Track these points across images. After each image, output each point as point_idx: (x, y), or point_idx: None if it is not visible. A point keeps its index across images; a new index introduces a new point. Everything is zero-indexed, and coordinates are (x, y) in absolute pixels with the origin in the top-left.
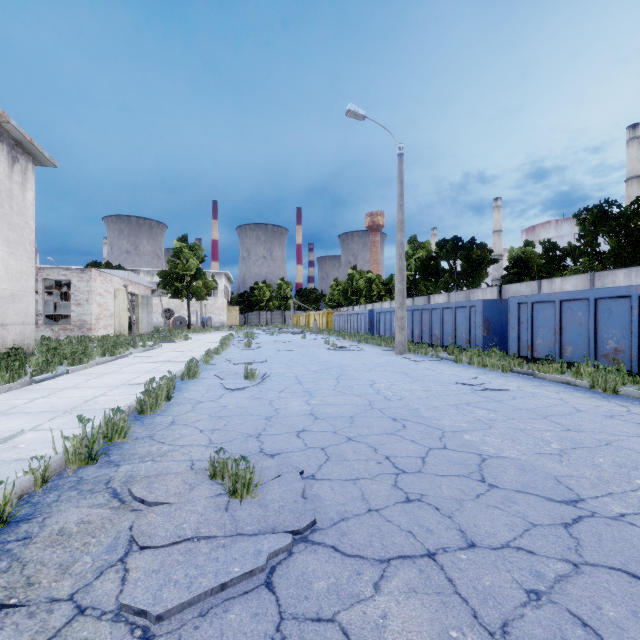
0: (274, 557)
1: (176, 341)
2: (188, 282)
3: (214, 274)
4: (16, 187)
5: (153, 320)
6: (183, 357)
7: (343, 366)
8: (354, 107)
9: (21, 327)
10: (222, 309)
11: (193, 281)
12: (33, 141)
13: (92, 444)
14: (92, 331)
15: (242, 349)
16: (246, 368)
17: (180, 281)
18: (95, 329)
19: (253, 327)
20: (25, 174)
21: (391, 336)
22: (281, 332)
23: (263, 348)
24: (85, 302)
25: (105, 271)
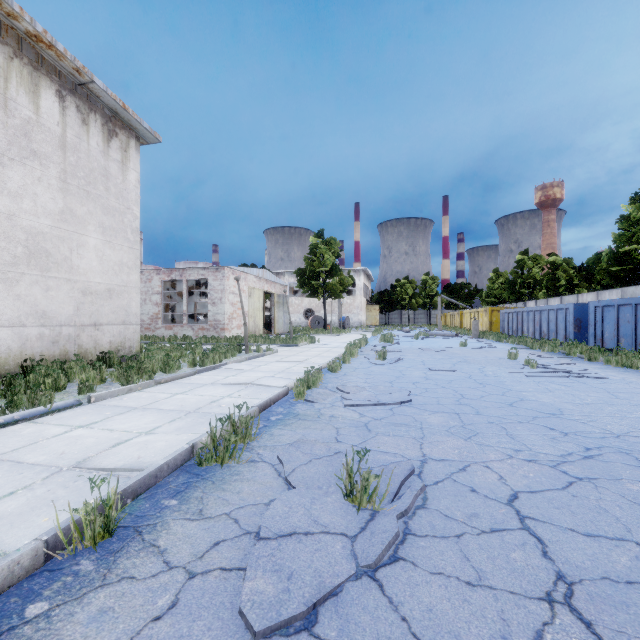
0: None
1: (299, 344)
2: (324, 279)
3: (352, 271)
4: (114, 166)
5: (296, 320)
6: (282, 374)
7: (632, 447)
8: None
9: (121, 327)
10: (360, 308)
11: (329, 278)
12: (127, 107)
13: None
14: (225, 331)
15: (372, 363)
16: (348, 465)
17: (316, 279)
18: (228, 329)
19: (393, 328)
20: (126, 152)
21: (636, 348)
22: (427, 335)
23: (404, 361)
24: (219, 301)
25: (238, 269)
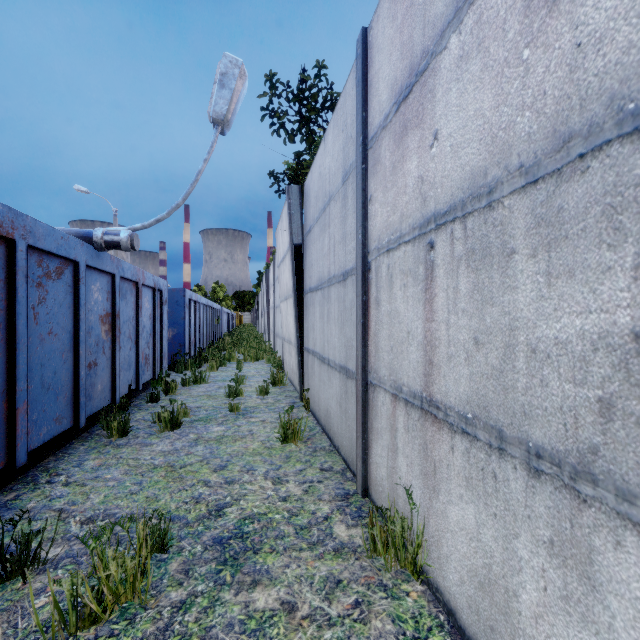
0: None
1: None
2: None
3: None
4: None
5: None
6: None
7: None
8: (78, 187)
9: None
10: None
11: None
12: None
13: None
14: None
15: None
16: None
17: None
18: None
19: None
20: None
21: None
22: None
23: None
24: None
25: None
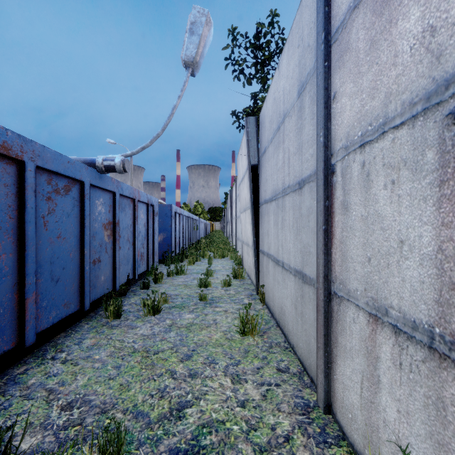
0: None
1: None
2: None
3: None
4: None
5: None
6: None
7: None
8: (109, 140)
9: None
10: None
11: None
12: None
13: None
14: None
15: None
16: None
17: None
18: None
19: None
20: None
21: None
22: None
23: None
24: None
25: None
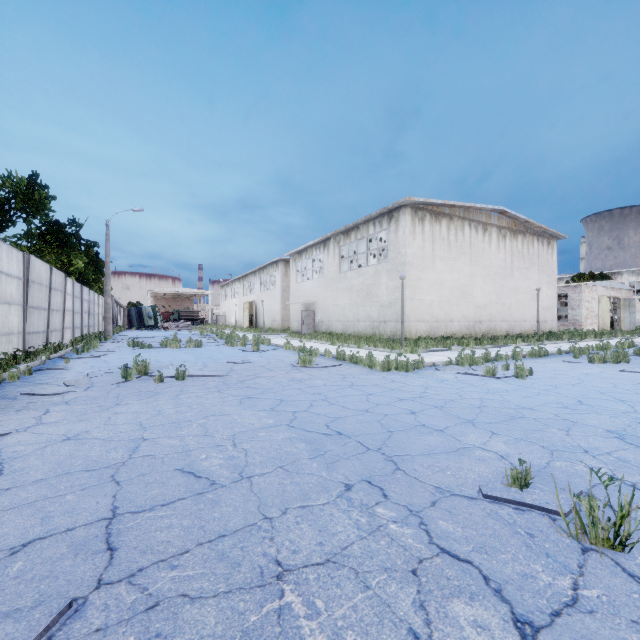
0: (639, 356)
1: None
2: None
3: None
4: (549, 256)
5: (638, 319)
6: None
7: None
8: None
9: (551, 322)
10: None
11: None
12: (557, 232)
13: (602, 346)
14: (581, 327)
15: None
16: None
17: None
18: (583, 325)
19: None
20: (552, 248)
21: None
22: None
23: None
24: (576, 307)
25: (591, 284)
